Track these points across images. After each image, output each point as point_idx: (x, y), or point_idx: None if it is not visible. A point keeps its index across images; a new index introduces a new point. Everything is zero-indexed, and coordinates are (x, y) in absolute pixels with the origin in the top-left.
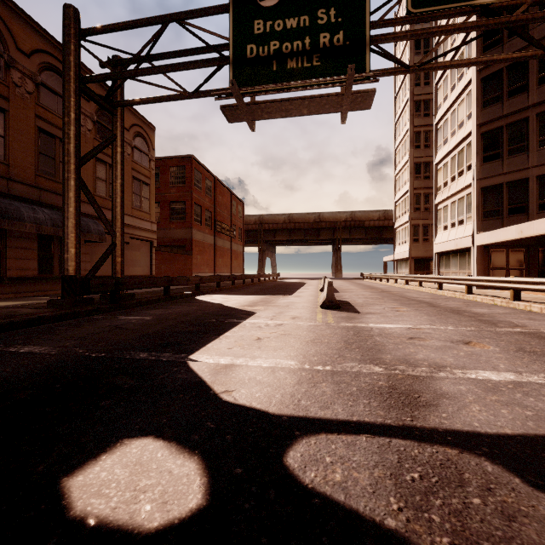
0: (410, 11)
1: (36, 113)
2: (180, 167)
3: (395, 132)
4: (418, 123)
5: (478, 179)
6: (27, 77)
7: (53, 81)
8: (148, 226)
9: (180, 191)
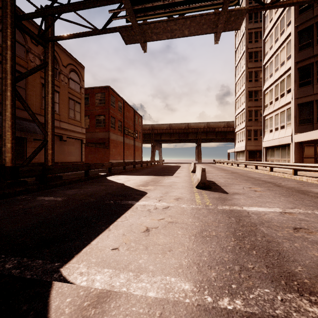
0: None
1: None
2: (102, 93)
3: (235, 72)
4: (251, 66)
5: (295, 98)
6: None
7: None
8: (79, 130)
9: (102, 108)
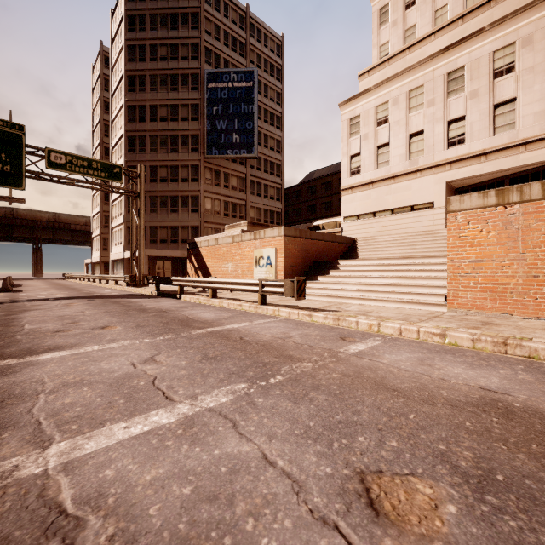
0: (47, 167)
1: None
2: None
3: None
4: None
5: (126, 221)
6: None
7: None
8: None
9: None
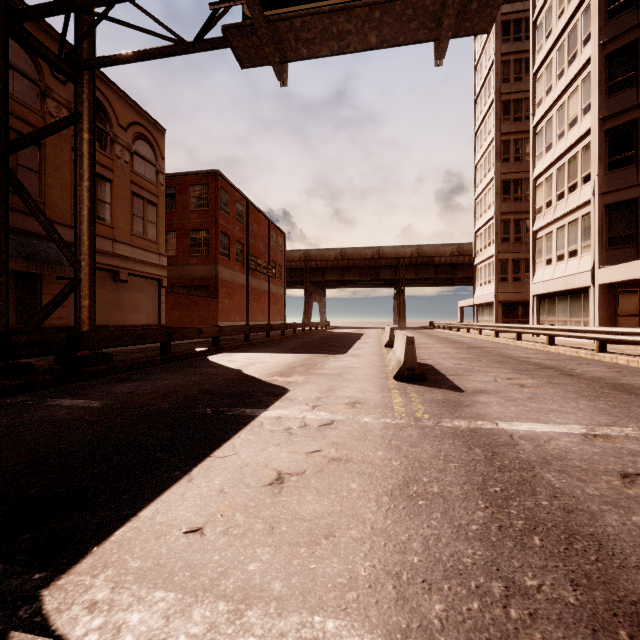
0: None
1: None
2: (202, 185)
3: (475, 143)
4: (507, 129)
5: (601, 193)
6: None
7: None
8: (155, 259)
9: (202, 216)
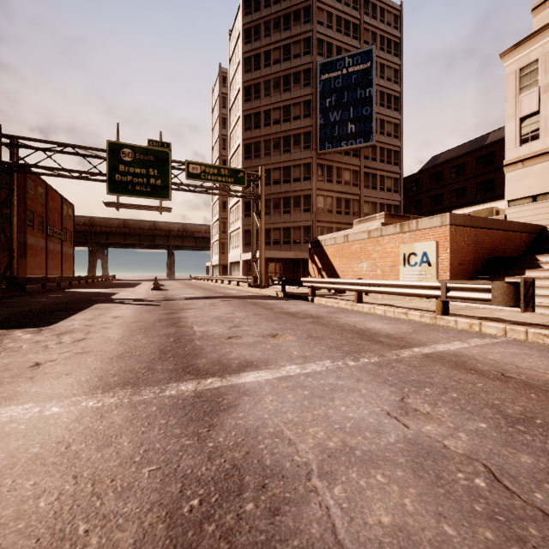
0: (187, 178)
1: None
2: None
3: None
4: None
5: (242, 225)
6: None
7: None
8: None
9: None
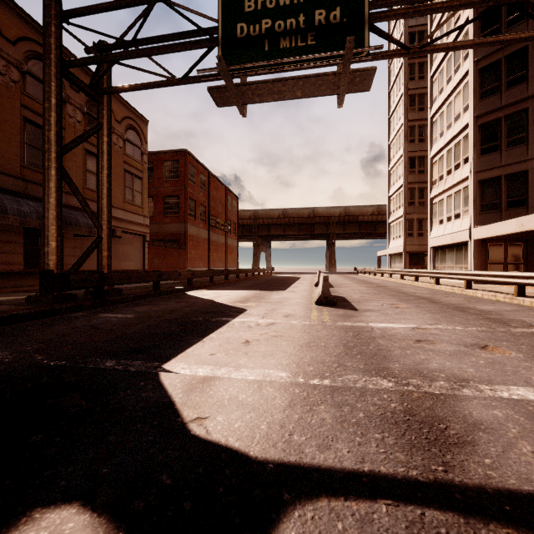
0: None
1: (21, 103)
2: (174, 161)
3: (389, 127)
4: (413, 117)
5: (475, 171)
6: (12, 66)
7: (40, 70)
8: (141, 220)
9: (174, 185)
